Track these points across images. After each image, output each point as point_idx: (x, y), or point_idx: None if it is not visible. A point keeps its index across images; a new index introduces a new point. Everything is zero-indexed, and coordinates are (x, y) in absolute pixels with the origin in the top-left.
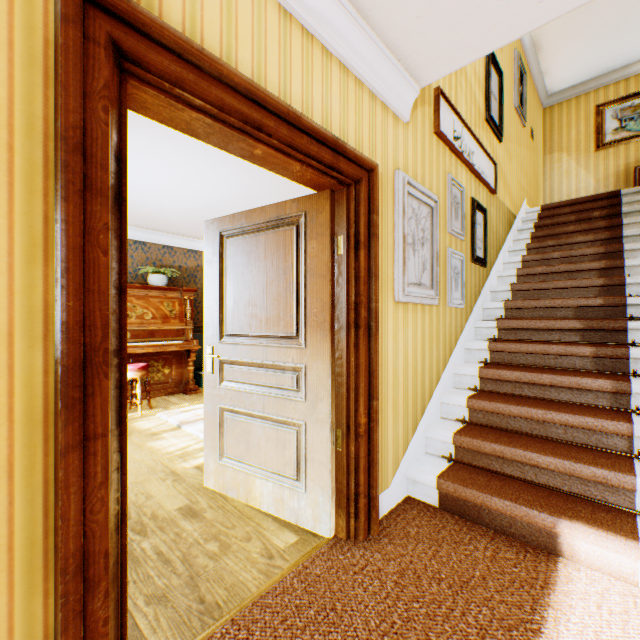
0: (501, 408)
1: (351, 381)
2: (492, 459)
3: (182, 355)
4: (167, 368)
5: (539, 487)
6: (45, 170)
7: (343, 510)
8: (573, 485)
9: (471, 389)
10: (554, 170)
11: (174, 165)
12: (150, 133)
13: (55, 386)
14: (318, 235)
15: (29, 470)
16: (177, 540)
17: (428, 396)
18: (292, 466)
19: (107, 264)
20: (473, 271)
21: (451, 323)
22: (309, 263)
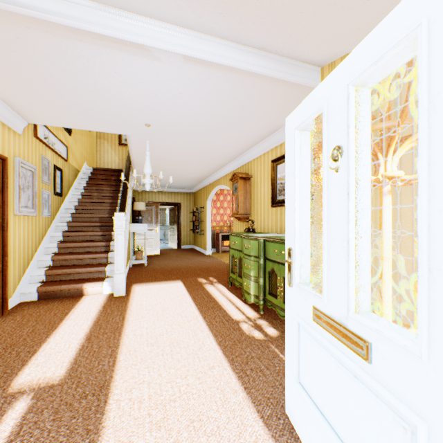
0: (67, 257)
1: None
2: (63, 276)
3: None
4: None
5: (80, 280)
6: None
7: None
8: (91, 275)
9: (54, 253)
10: (102, 148)
11: None
12: None
13: None
14: None
15: None
16: None
17: (32, 258)
18: None
19: None
20: (56, 199)
21: (44, 224)
22: None
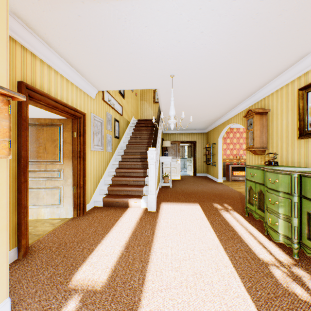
0: (120, 179)
1: (79, 172)
2: (117, 191)
3: None
4: None
5: (127, 195)
6: (15, 124)
7: (76, 209)
8: (133, 193)
9: (113, 176)
10: (143, 106)
11: None
12: None
13: (17, 170)
14: (68, 131)
15: (13, 188)
16: None
17: (101, 178)
18: (58, 200)
19: (28, 143)
20: (115, 140)
21: (108, 156)
22: (64, 139)
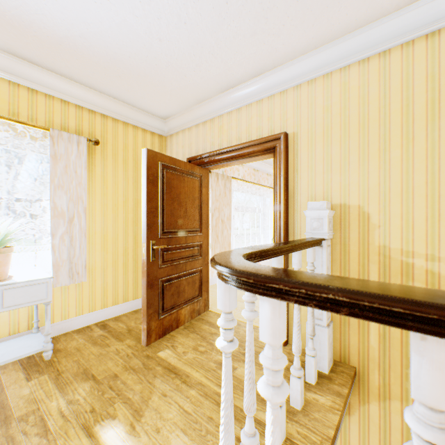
0: None
1: None
2: None
3: None
4: None
5: None
6: None
7: None
8: None
9: None
10: None
11: None
12: None
13: None
14: None
15: None
16: None
17: None
18: None
19: None
20: None
21: None
22: None
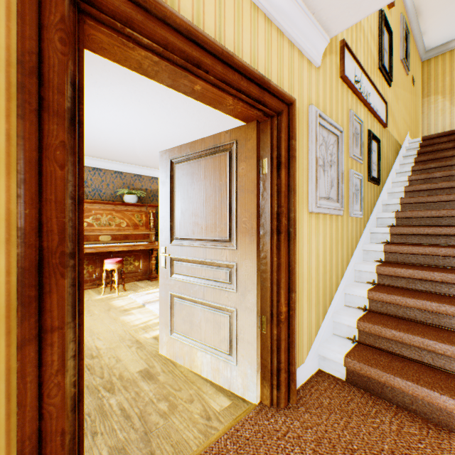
0: (398, 300)
1: (274, 277)
2: (392, 343)
3: (147, 252)
4: (137, 262)
5: (436, 370)
6: (7, 93)
7: (267, 382)
8: None
9: (370, 283)
10: (431, 109)
11: (139, 113)
12: (121, 88)
13: (16, 285)
14: (246, 158)
15: None
16: (136, 398)
17: (335, 288)
18: (226, 343)
19: (63, 177)
20: (369, 188)
21: (352, 229)
22: (239, 181)
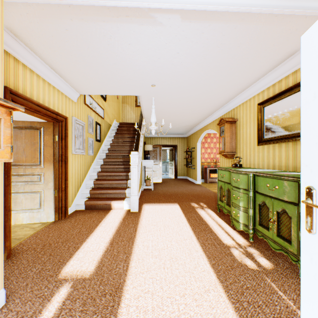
0: (102, 182)
1: (60, 176)
2: (99, 195)
3: None
4: None
5: (109, 198)
6: None
7: (58, 212)
8: (116, 195)
9: (95, 179)
10: (125, 109)
11: None
12: None
13: None
14: (49, 134)
15: None
16: None
17: (82, 182)
18: (38, 204)
19: None
20: (97, 144)
21: (89, 160)
22: (45, 142)
